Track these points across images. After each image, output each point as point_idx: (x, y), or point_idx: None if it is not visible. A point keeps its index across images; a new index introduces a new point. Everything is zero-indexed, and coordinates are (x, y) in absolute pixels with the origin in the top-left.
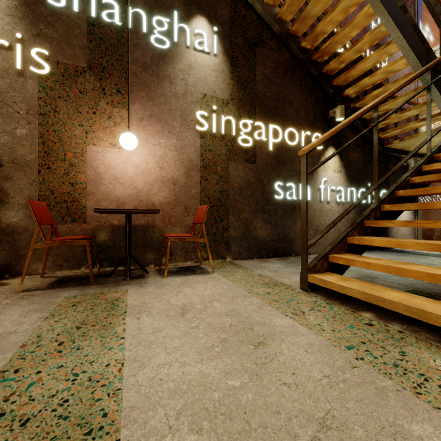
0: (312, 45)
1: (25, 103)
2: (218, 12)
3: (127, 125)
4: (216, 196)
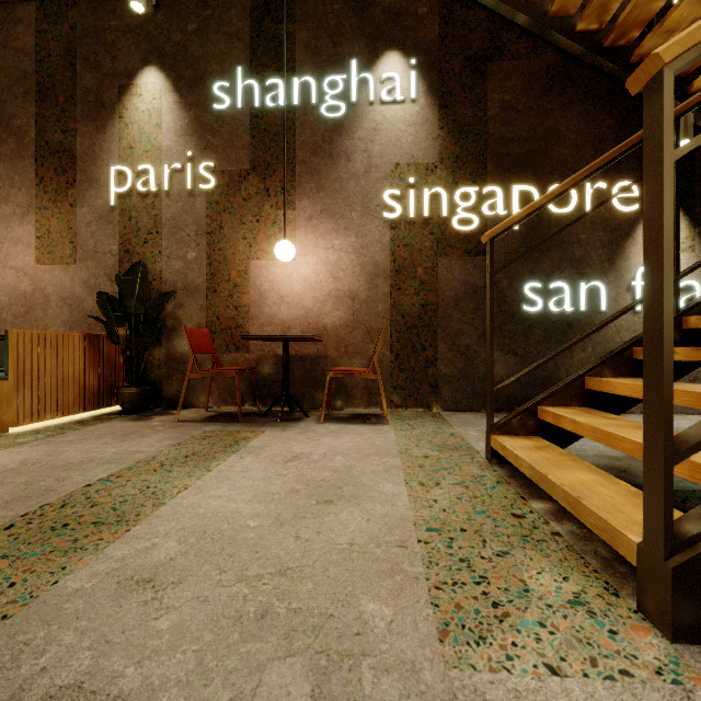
0: (601, 22)
1: (195, 224)
2: (419, 33)
3: (294, 228)
4: (414, 313)
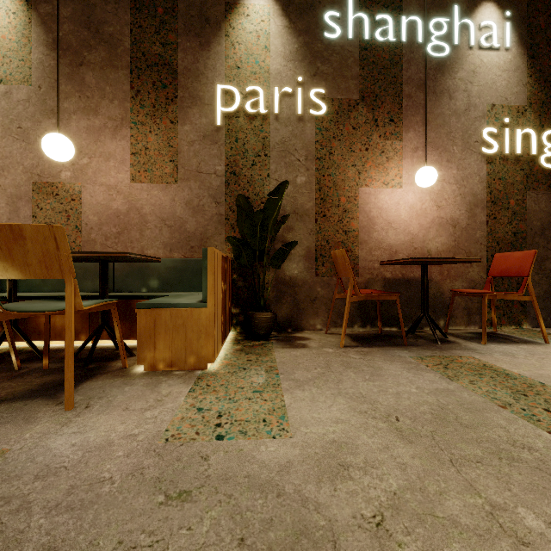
0: None
1: (304, 149)
2: None
3: (400, 158)
4: (507, 240)
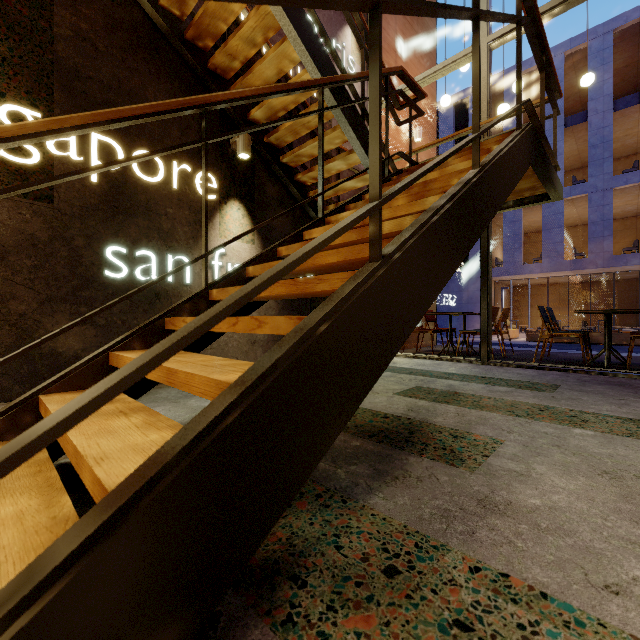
0: (182, 11)
1: None
2: None
3: None
4: None
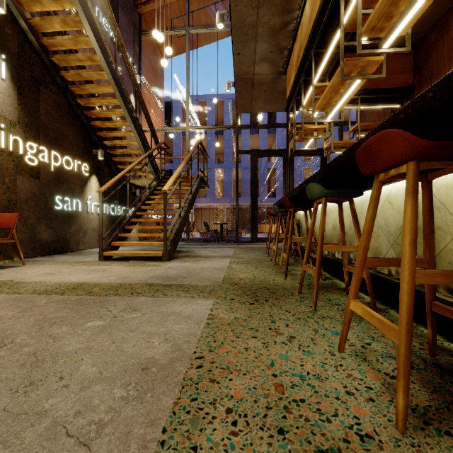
0: (85, 105)
1: None
2: (6, 42)
3: None
4: (3, 204)
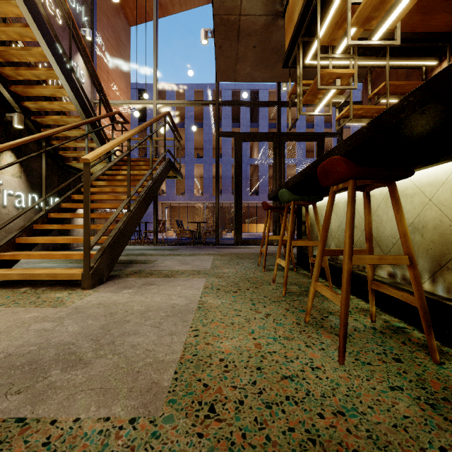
0: None
1: None
2: None
3: None
4: None
